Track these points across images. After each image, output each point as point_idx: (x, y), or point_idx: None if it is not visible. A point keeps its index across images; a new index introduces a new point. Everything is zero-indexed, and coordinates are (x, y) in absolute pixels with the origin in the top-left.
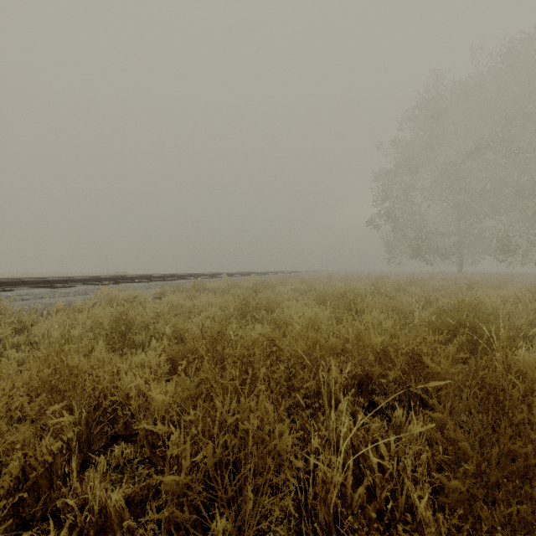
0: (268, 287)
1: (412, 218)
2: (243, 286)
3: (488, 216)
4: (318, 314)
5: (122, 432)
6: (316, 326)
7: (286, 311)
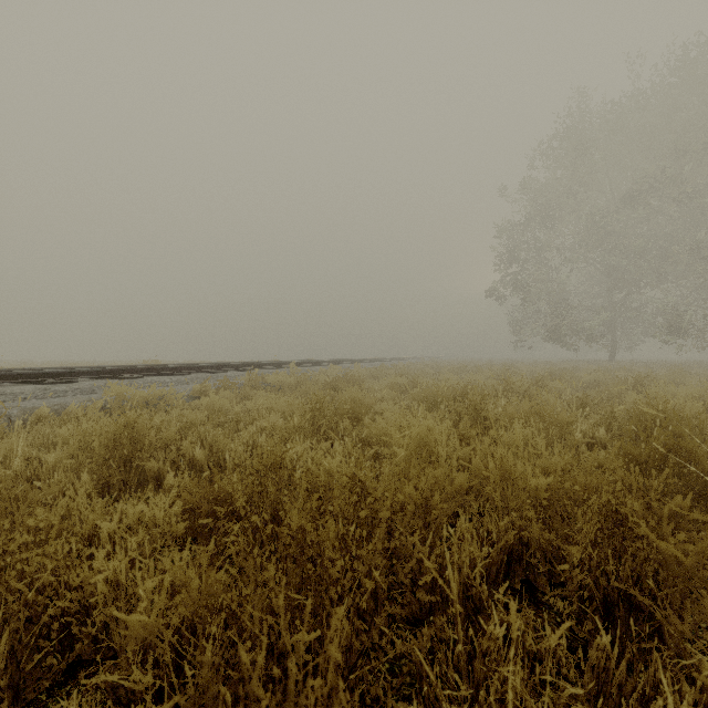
0: (353, 382)
1: (548, 287)
2: (318, 381)
3: (651, 284)
4: (432, 430)
5: (90, 654)
6: (430, 449)
7: (380, 422)
